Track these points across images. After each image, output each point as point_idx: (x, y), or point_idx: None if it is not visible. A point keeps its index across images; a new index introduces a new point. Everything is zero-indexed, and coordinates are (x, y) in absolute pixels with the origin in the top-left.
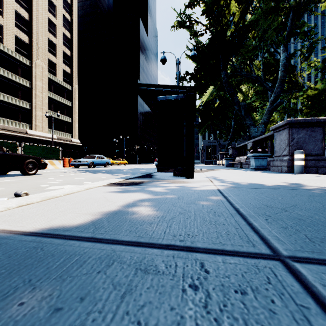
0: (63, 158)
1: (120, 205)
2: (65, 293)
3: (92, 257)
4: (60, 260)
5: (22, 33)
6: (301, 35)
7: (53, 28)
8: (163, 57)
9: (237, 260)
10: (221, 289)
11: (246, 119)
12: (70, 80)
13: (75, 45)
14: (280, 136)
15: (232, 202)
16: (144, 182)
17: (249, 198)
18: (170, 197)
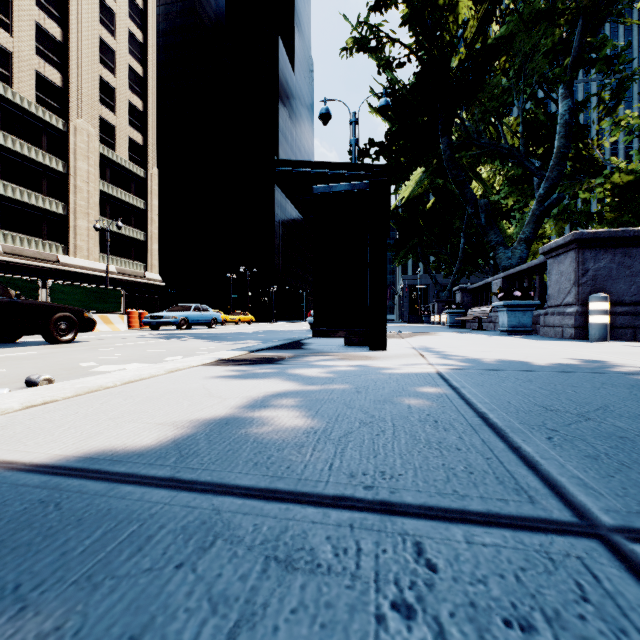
0: (129, 311)
1: (236, 404)
2: (95, 624)
3: (168, 528)
4: (95, 534)
5: (50, 67)
6: (601, 64)
7: (110, 57)
8: (324, 111)
9: (498, 536)
10: (471, 616)
11: (489, 233)
12: (142, 158)
13: (152, 90)
14: (560, 266)
15: (469, 399)
16: (286, 358)
17: (505, 392)
18: (340, 389)
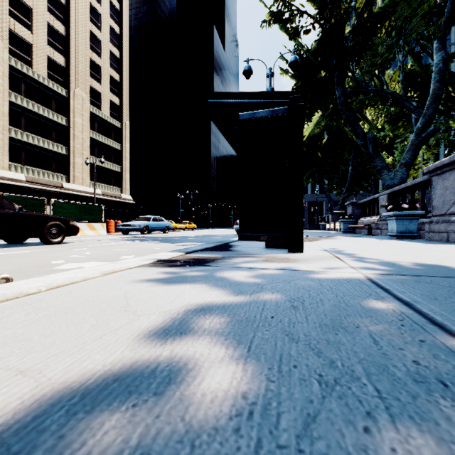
0: (108, 221)
1: (147, 327)
2: None
3: None
4: None
5: (57, 53)
6: None
7: (97, 45)
8: (247, 68)
9: None
10: None
11: (375, 159)
12: (119, 114)
13: (126, 66)
14: (445, 182)
15: (446, 326)
16: (216, 259)
17: None
18: (272, 302)
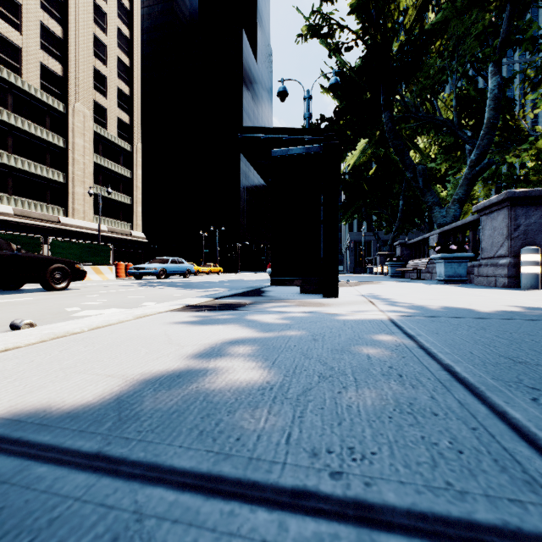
0: (117, 263)
1: (193, 353)
2: None
3: None
4: None
5: (52, 59)
6: (527, 44)
7: (102, 51)
8: (281, 89)
9: None
10: None
11: (426, 194)
12: (129, 134)
13: (137, 77)
14: (493, 222)
15: (429, 349)
16: (247, 304)
17: (463, 341)
18: (297, 337)
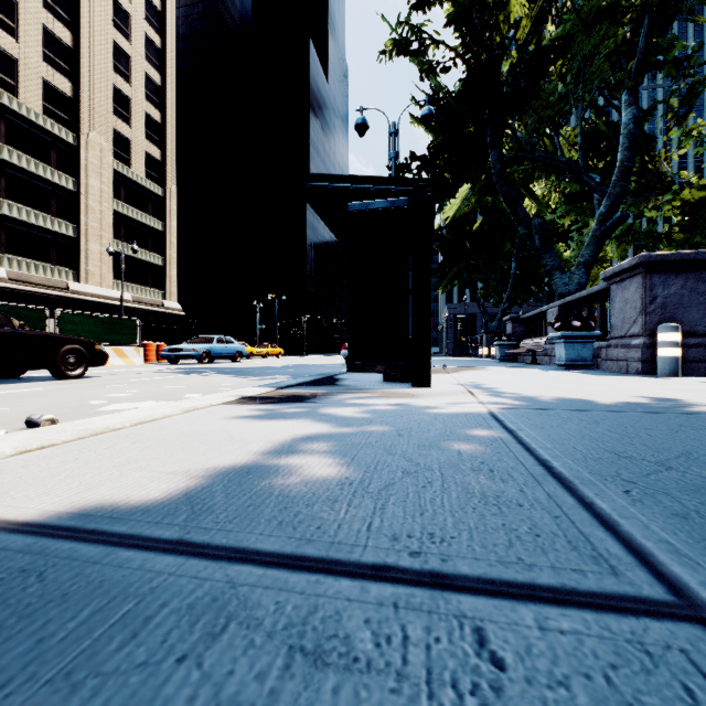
0: (145, 343)
1: (260, 449)
2: None
3: (171, 606)
4: (82, 614)
5: (59, 75)
6: (669, 67)
7: (125, 64)
8: (360, 121)
9: (578, 619)
10: None
11: (544, 256)
12: (160, 174)
13: (171, 100)
14: (625, 293)
15: (528, 444)
16: (318, 395)
17: (568, 435)
18: (379, 432)
